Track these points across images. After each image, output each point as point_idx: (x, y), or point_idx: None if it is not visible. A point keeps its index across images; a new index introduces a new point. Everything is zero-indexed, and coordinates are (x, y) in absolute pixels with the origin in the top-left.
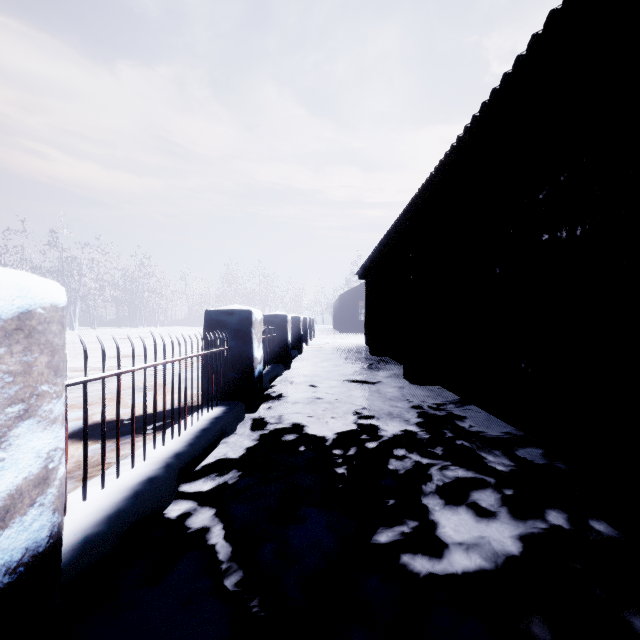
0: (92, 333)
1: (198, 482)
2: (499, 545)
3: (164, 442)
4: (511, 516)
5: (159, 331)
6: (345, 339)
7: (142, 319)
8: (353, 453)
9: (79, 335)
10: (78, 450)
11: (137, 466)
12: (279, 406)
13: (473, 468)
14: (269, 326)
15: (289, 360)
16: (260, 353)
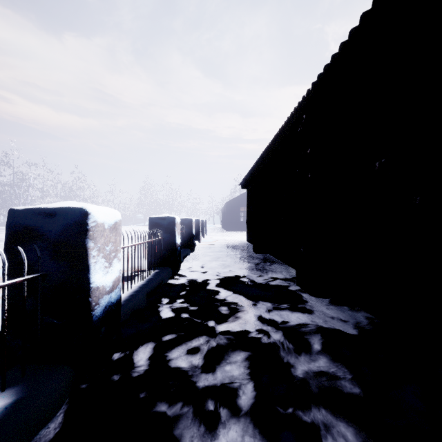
0: None
1: None
2: None
3: None
4: None
5: None
6: (230, 236)
7: None
8: None
9: None
10: None
11: None
12: (143, 352)
13: None
14: (154, 229)
15: (177, 263)
16: (112, 275)
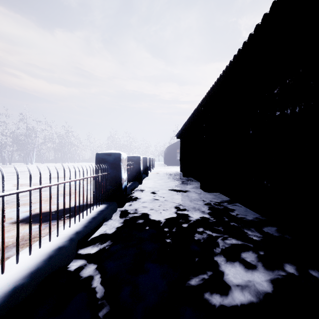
0: (42, 166)
1: (88, 248)
2: (260, 286)
3: (70, 225)
4: (264, 268)
5: (76, 165)
6: (170, 169)
7: (67, 159)
8: (175, 230)
9: (14, 165)
10: (24, 229)
11: (53, 240)
12: (135, 204)
13: (240, 238)
14: (131, 162)
15: (141, 179)
16: (125, 176)
